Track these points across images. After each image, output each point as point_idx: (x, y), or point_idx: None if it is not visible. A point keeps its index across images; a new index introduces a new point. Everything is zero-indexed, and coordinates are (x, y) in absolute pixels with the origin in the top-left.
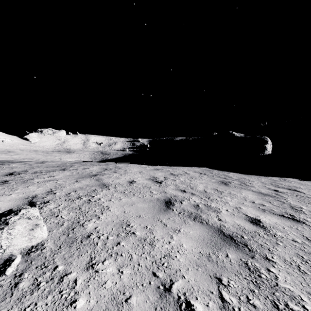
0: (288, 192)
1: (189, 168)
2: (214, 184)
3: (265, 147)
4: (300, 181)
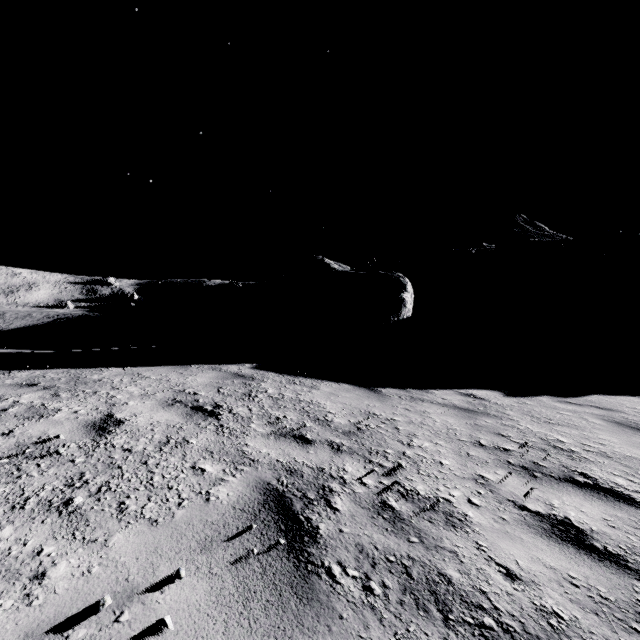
0: (635, 540)
1: (169, 373)
2: (191, 617)
3: (403, 301)
4: (513, 399)
